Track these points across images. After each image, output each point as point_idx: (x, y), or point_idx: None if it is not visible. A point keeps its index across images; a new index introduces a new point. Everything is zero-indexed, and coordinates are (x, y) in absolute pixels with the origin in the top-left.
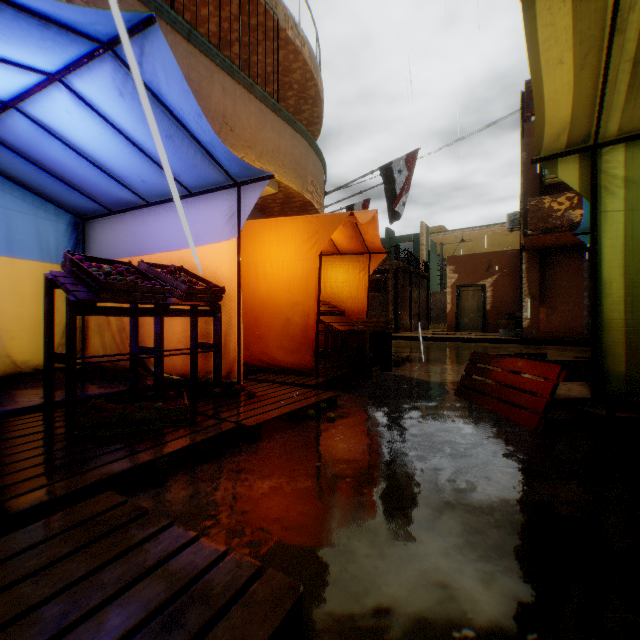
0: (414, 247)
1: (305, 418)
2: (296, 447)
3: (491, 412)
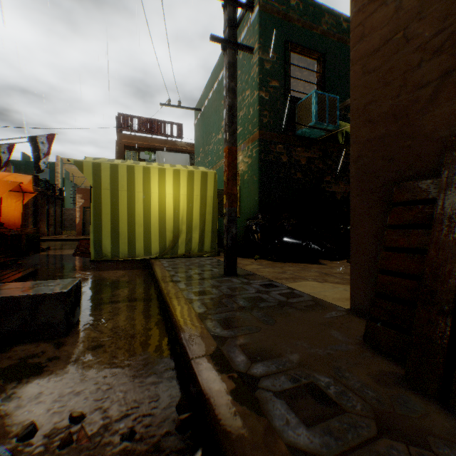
0: (51, 173)
1: (8, 265)
2: (13, 269)
3: (85, 257)
